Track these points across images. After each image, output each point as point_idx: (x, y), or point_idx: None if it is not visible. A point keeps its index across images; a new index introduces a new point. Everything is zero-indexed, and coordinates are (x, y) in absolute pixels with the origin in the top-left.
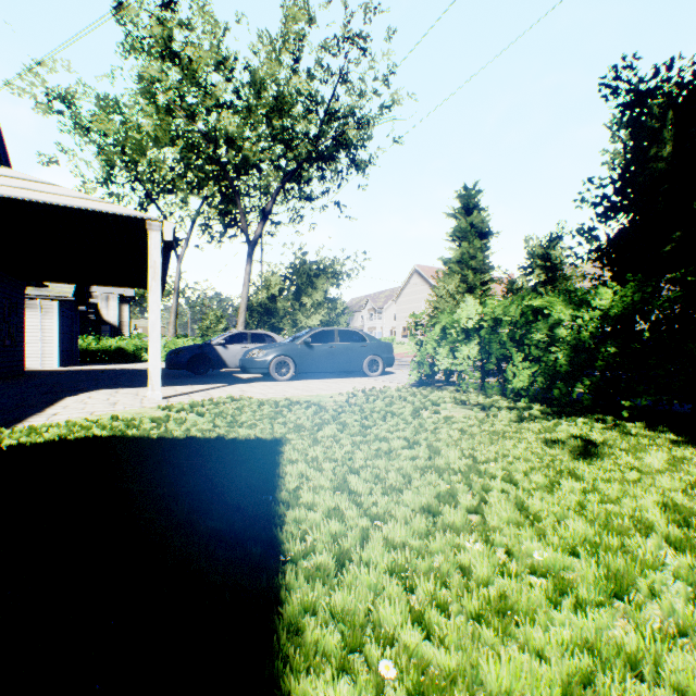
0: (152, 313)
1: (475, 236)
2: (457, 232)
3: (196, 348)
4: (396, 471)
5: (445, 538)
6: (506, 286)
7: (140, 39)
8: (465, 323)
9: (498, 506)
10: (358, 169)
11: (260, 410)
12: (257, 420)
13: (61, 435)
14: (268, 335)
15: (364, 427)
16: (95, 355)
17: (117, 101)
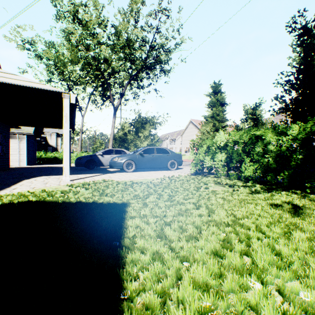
0: (65, 139)
1: (219, 105)
2: (210, 103)
3: (89, 156)
4: (191, 224)
5: (233, 278)
6: (234, 128)
7: (63, 12)
8: (219, 143)
9: (260, 250)
10: (165, 74)
11: (117, 187)
12: (115, 192)
13: (12, 200)
14: (122, 150)
15: (171, 196)
16: (44, 160)
17: (53, 42)
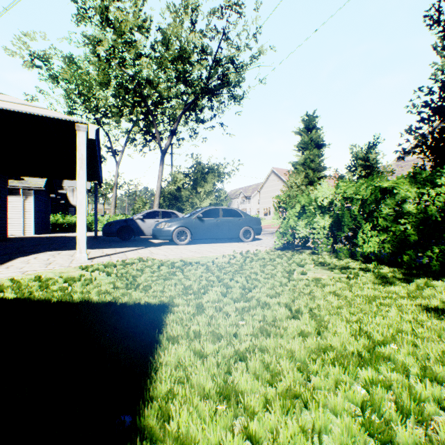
0: (80, 194)
1: (314, 147)
2: (301, 144)
3: (122, 222)
4: (288, 357)
5: None
6: (337, 179)
7: (86, 10)
8: (321, 201)
9: None
10: (235, 101)
11: (158, 271)
12: (153, 280)
13: None
14: (173, 213)
15: (245, 290)
16: (61, 226)
17: (72, 55)
